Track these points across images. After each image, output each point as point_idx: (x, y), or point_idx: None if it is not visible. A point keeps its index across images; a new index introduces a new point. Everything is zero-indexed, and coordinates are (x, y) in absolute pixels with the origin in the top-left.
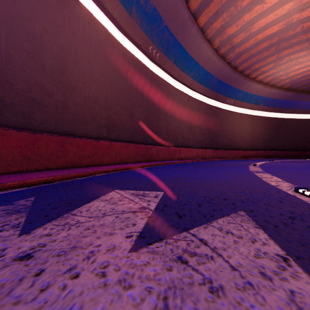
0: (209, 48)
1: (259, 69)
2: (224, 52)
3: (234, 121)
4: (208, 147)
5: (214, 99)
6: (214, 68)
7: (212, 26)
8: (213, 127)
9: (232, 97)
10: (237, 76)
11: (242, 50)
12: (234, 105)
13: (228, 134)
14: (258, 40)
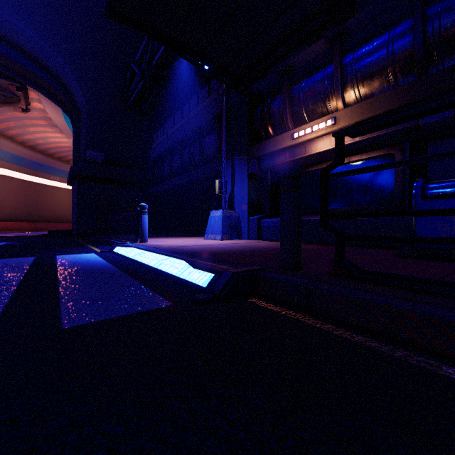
0: (10, 142)
1: None
2: (30, 145)
3: (63, 197)
4: (24, 220)
5: (33, 175)
6: (23, 153)
7: (8, 132)
8: (33, 201)
9: (57, 175)
10: (55, 161)
11: (49, 147)
12: (61, 182)
13: (55, 208)
14: (59, 146)
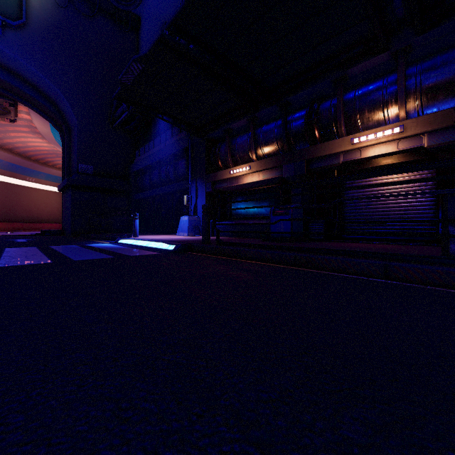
0: None
1: (53, 161)
2: (9, 148)
3: (38, 197)
4: None
5: (9, 176)
6: (1, 156)
7: None
8: (8, 202)
9: (33, 176)
10: (32, 163)
11: (28, 150)
12: (37, 183)
13: (30, 209)
14: (38, 149)
